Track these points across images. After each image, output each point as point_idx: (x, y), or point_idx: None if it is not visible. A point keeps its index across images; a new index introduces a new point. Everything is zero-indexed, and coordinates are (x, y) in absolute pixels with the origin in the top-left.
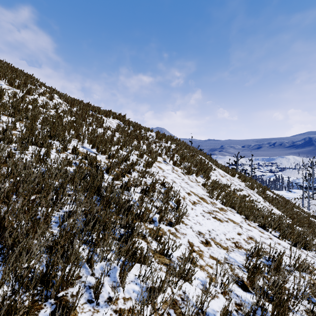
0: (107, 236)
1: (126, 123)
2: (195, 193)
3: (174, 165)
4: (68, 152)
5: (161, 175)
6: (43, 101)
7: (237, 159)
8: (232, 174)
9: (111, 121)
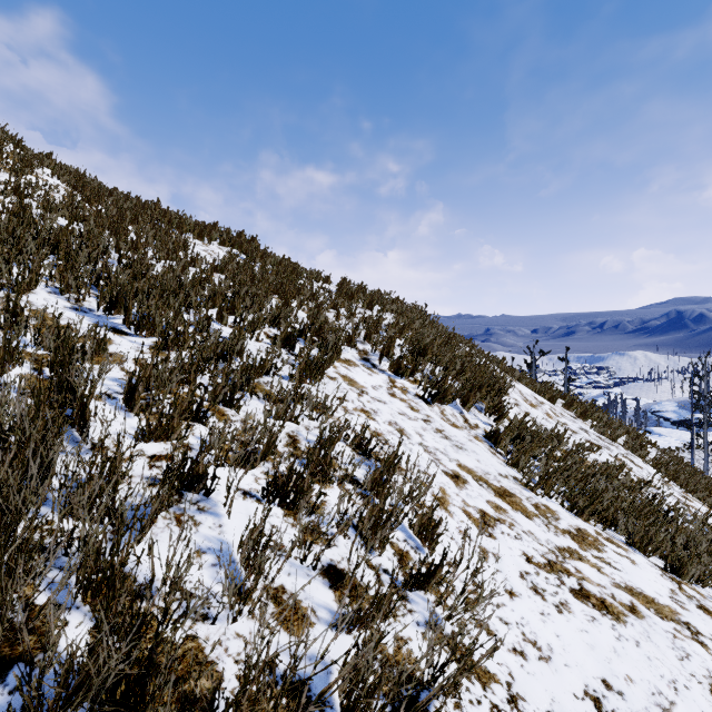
0: None
1: (256, 257)
2: (477, 472)
3: (395, 373)
4: None
5: (353, 407)
6: None
7: (532, 357)
8: (551, 397)
9: (214, 249)
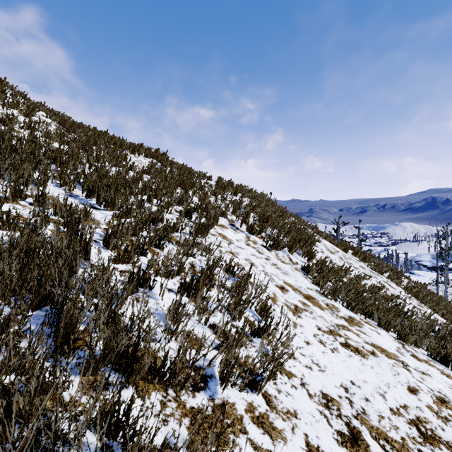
0: None
1: (166, 164)
2: (294, 286)
3: (249, 232)
4: (29, 202)
5: (225, 250)
6: (7, 113)
7: (338, 226)
8: (344, 249)
9: (141, 160)
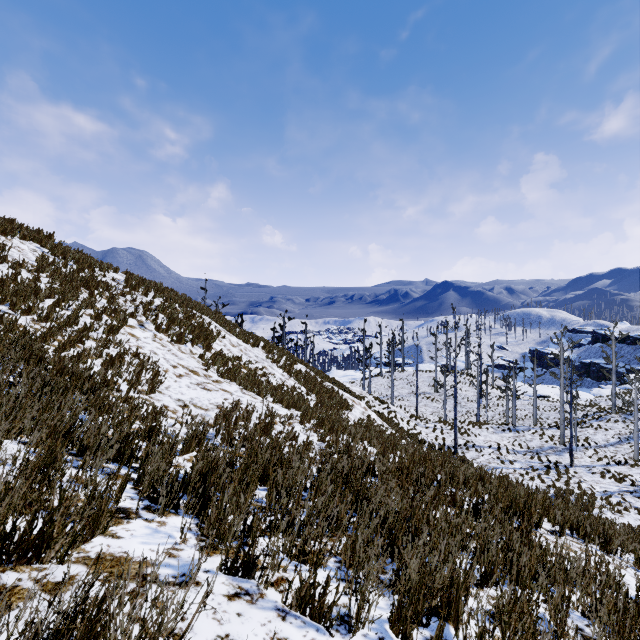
0: (72, 394)
1: (57, 253)
2: (185, 366)
3: (157, 331)
4: None
5: (134, 345)
6: None
7: (284, 322)
8: (254, 344)
9: (18, 245)
